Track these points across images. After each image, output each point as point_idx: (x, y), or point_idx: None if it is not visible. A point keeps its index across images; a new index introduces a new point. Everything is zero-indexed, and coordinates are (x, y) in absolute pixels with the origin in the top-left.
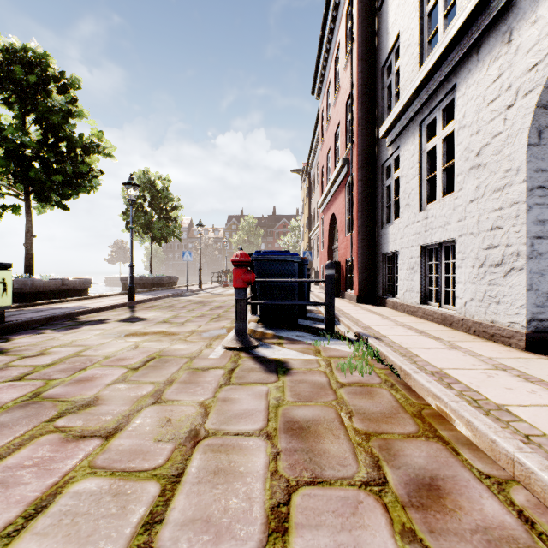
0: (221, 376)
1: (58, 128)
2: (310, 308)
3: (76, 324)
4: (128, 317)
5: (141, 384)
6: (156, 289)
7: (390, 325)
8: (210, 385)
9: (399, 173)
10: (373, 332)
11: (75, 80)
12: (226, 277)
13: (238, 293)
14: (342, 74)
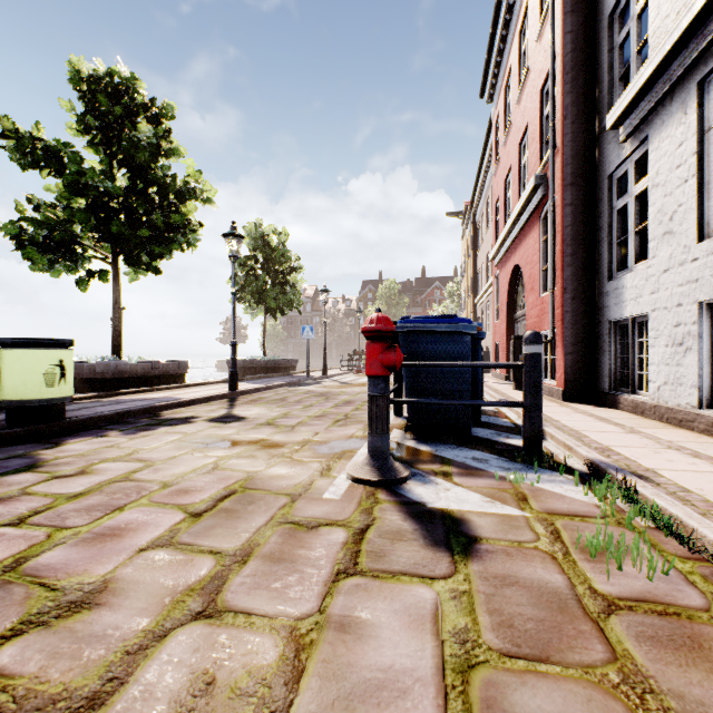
0: (339, 547)
1: (147, 168)
2: (485, 408)
3: (153, 423)
4: (222, 414)
5: (194, 553)
6: (269, 376)
7: (651, 447)
8: (316, 572)
9: (646, 182)
10: (624, 461)
11: (168, 108)
12: (359, 361)
13: (373, 385)
14: (532, 50)
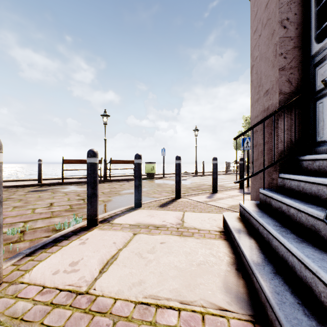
0: None
1: None
2: None
3: None
4: None
5: None
6: None
7: None
8: None
9: None
10: None
11: None
12: None
13: None
14: None
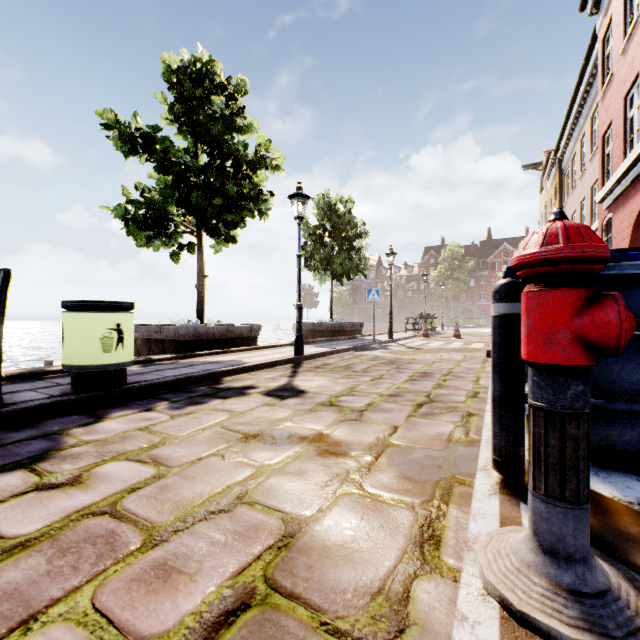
0: None
1: (221, 142)
2: None
3: (208, 393)
4: (281, 385)
5: None
6: (335, 339)
7: None
8: None
9: None
10: None
11: (241, 83)
12: (425, 324)
13: (551, 386)
14: None
